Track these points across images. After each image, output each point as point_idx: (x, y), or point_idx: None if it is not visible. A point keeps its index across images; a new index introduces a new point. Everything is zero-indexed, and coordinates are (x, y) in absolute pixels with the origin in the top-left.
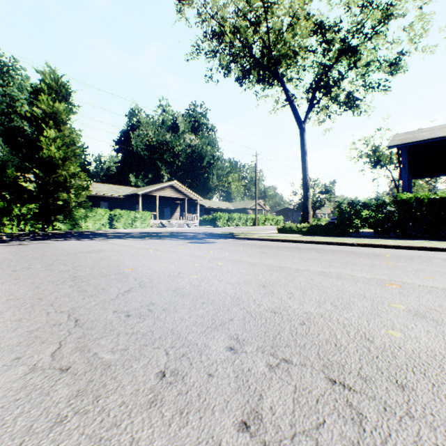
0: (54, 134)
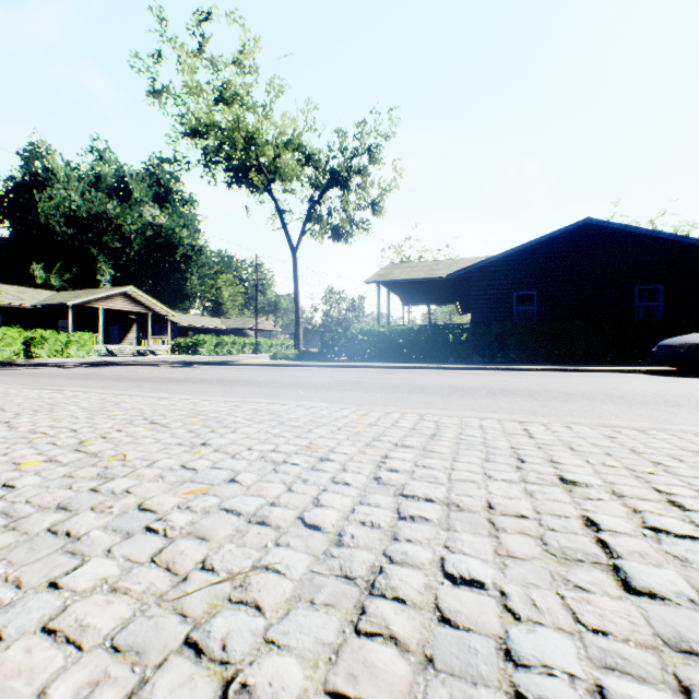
0: None
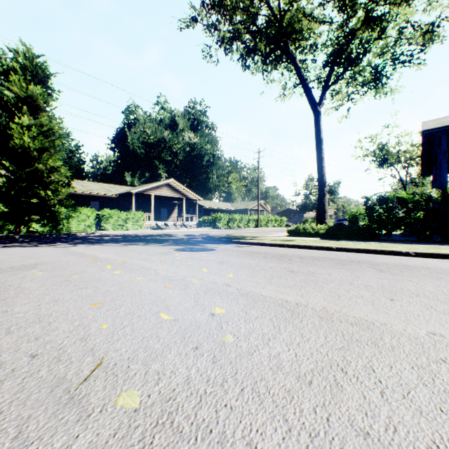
0: (28, 121)
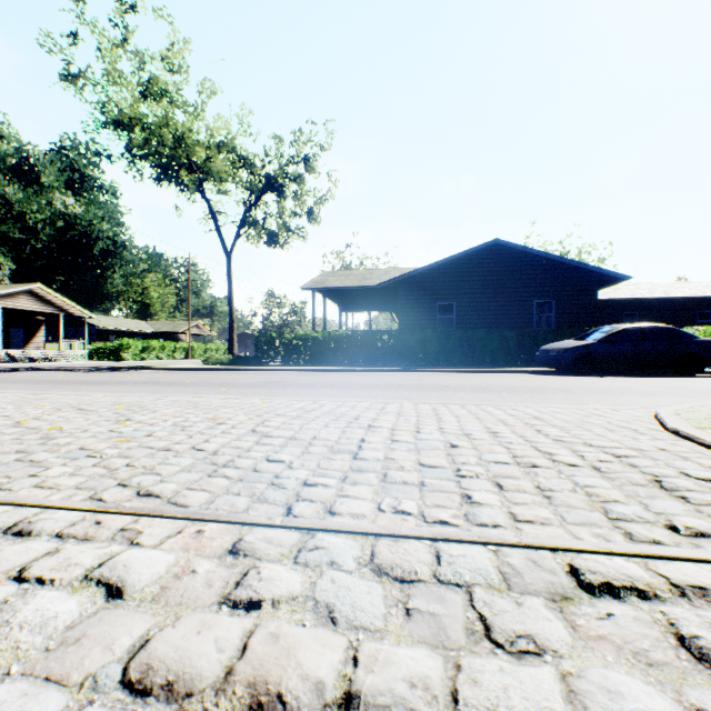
0: None
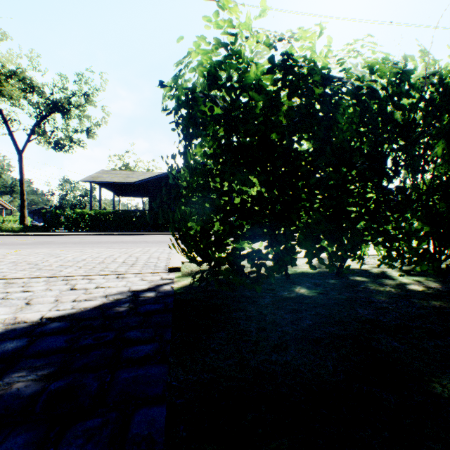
0: None
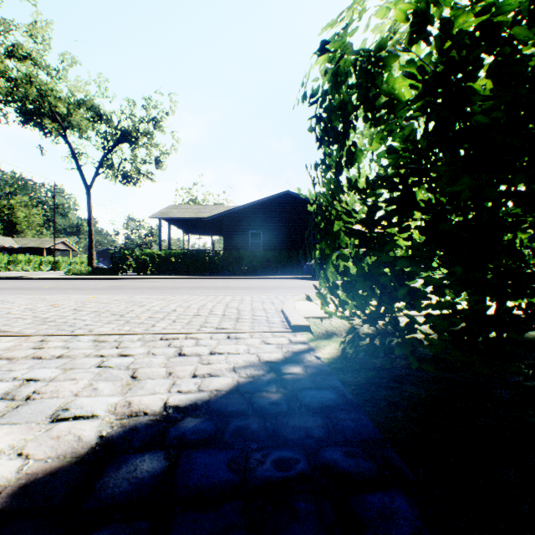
0: None
